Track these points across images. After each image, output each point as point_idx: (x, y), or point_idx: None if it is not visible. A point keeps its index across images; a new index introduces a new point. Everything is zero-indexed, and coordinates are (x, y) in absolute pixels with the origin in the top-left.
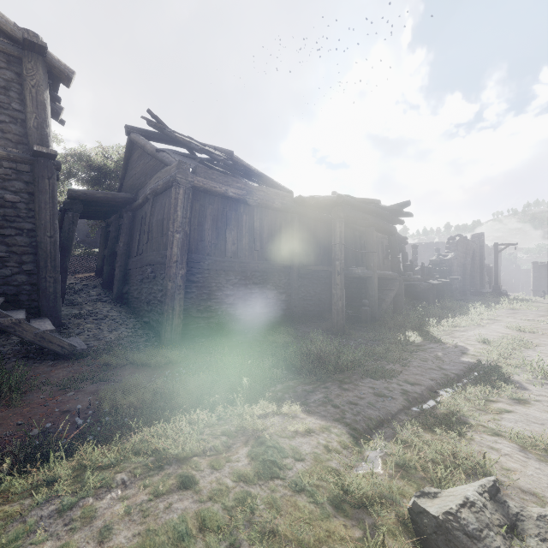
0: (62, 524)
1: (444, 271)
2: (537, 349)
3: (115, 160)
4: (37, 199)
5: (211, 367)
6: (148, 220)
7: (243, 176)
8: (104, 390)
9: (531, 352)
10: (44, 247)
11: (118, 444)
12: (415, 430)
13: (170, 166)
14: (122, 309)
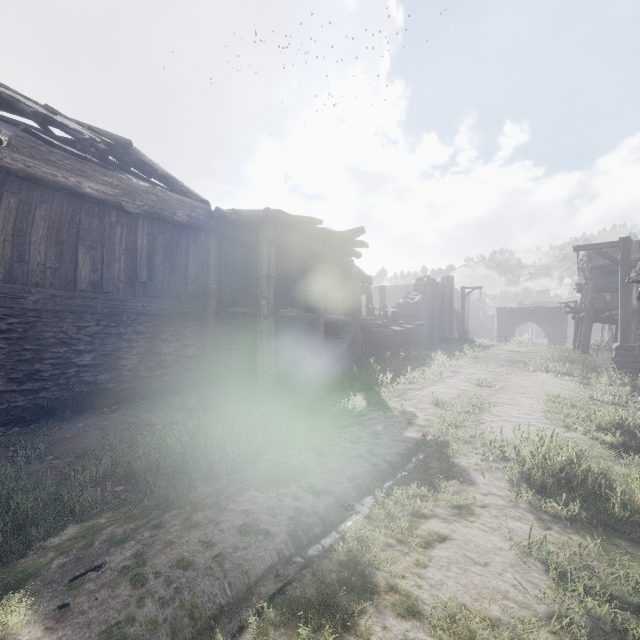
0: None
1: (410, 316)
2: (492, 411)
3: None
4: None
5: None
6: None
7: (127, 171)
8: None
9: (486, 415)
10: None
11: None
12: (261, 636)
13: None
14: None
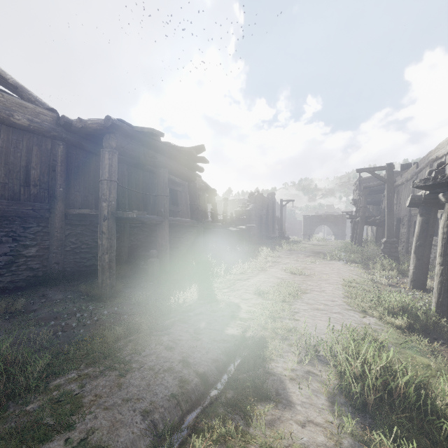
0: None
1: (244, 220)
2: (304, 299)
3: None
4: None
5: None
6: None
7: None
8: None
9: (299, 304)
10: None
11: None
12: None
13: None
14: None
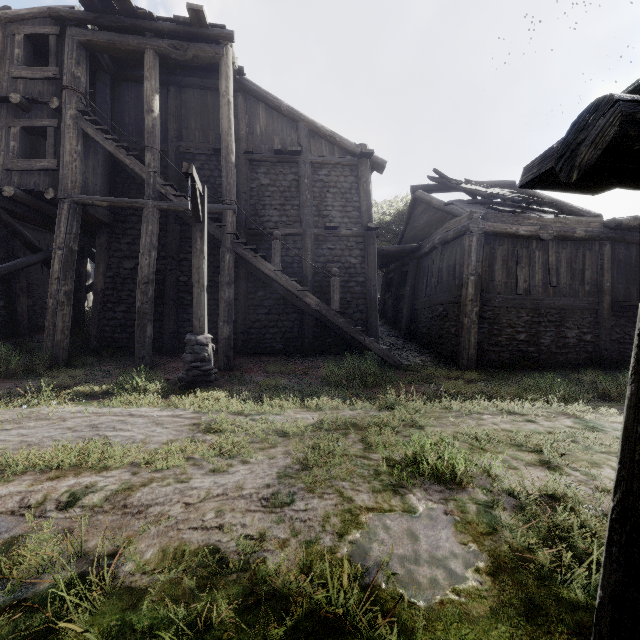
0: (470, 417)
1: None
2: None
3: (386, 213)
4: (366, 260)
5: (520, 382)
6: (438, 266)
7: (533, 210)
8: (443, 384)
9: None
10: (370, 293)
11: (479, 400)
12: None
13: (460, 217)
14: (413, 343)
